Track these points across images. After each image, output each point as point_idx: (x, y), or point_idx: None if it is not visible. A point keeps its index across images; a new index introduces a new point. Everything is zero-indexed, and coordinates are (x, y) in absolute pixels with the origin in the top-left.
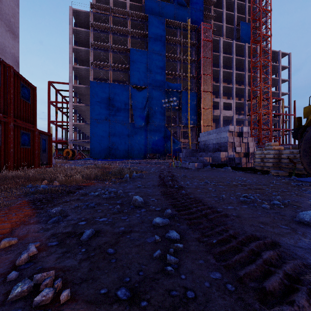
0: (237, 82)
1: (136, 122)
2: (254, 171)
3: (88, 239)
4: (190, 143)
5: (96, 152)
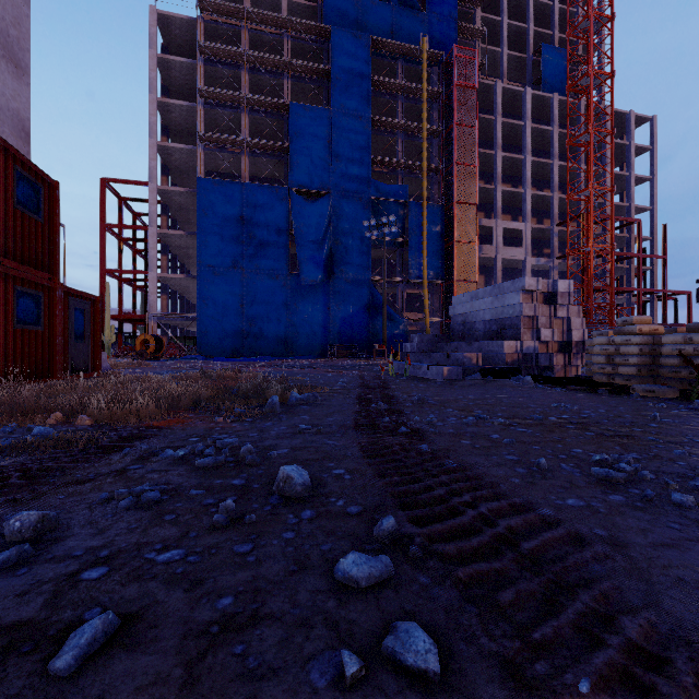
0: (534, 183)
1: (304, 272)
2: (590, 386)
3: (78, 666)
4: (428, 320)
5: (212, 341)
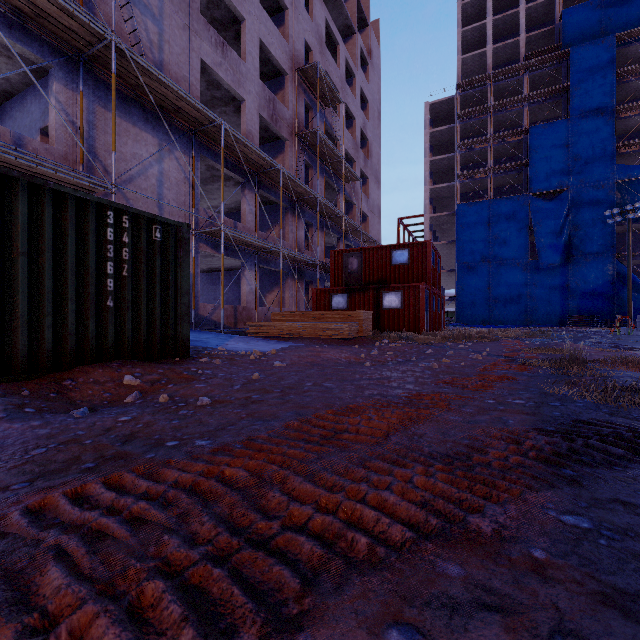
0: None
1: (543, 258)
2: None
3: None
4: None
5: (466, 314)
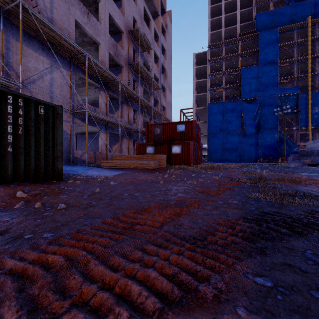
0: None
1: (247, 130)
2: None
3: None
4: None
5: (212, 156)
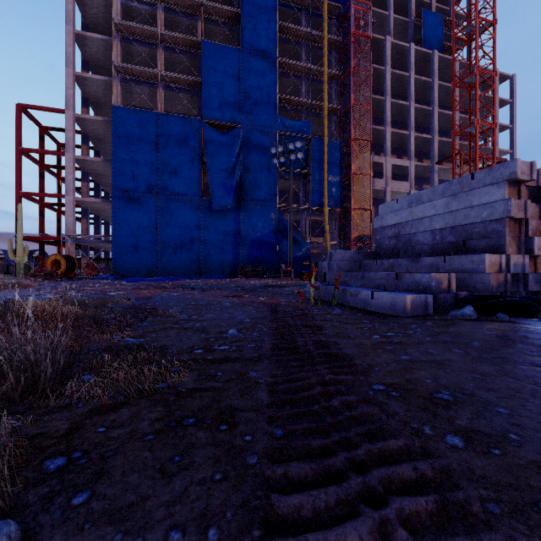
0: (415, 129)
1: (216, 198)
2: None
3: None
4: (329, 244)
5: (126, 262)
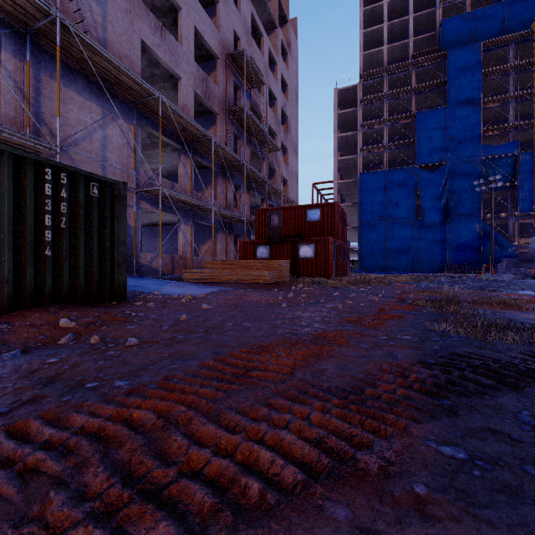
0: None
1: (427, 218)
2: None
3: None
4: None
5: (367, 263)
